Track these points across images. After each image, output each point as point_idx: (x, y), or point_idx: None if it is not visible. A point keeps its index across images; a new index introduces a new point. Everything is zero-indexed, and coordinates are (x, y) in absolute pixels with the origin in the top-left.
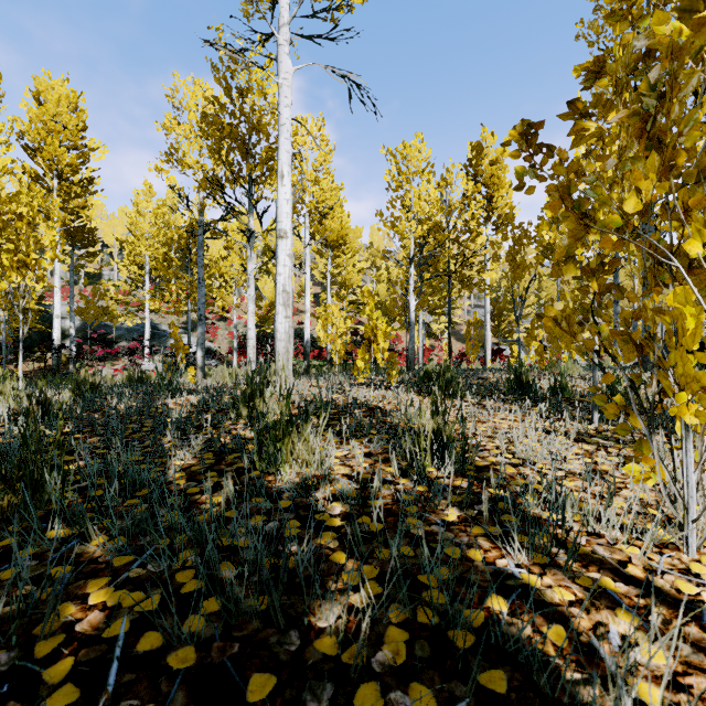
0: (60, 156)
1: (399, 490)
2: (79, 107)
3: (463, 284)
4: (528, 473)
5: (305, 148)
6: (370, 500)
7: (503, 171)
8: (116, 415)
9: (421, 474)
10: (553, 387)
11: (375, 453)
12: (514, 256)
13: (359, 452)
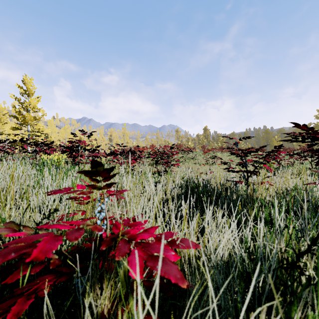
0: None
1: None
2: None
3: None
4: None
5: None
6: None
7: None
8: None
9: None
10: None
11: None
12: None
13: None
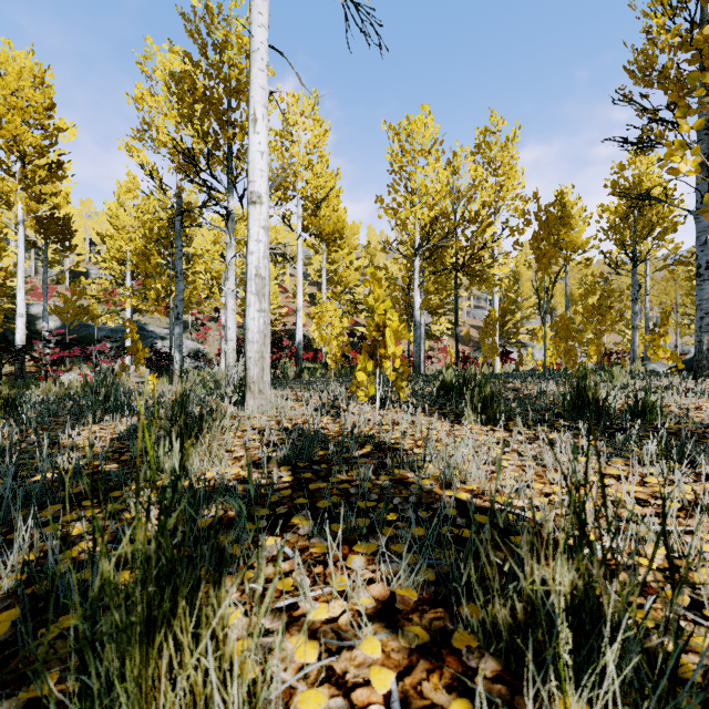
0: (21, 135)
1: None
2: (45, 82)
3: (472, 279)
4: None
5: (296, 128)
6: None
7: (514, 158)
8: None
9: None
10: (633, 409)
11: (405, 608)
12: (539, 243)
13: (366, 604)
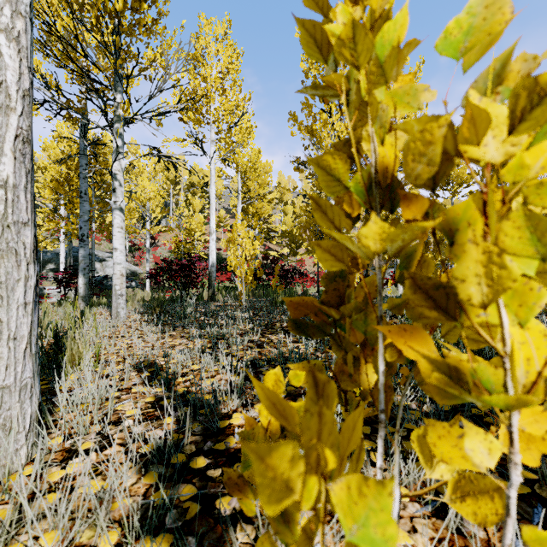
0: None
1: None
2: None
3: None
4: None
5: (208, 50)
6: None
7: None
8: None
9: None
10: None
11: None
12: None
13: None
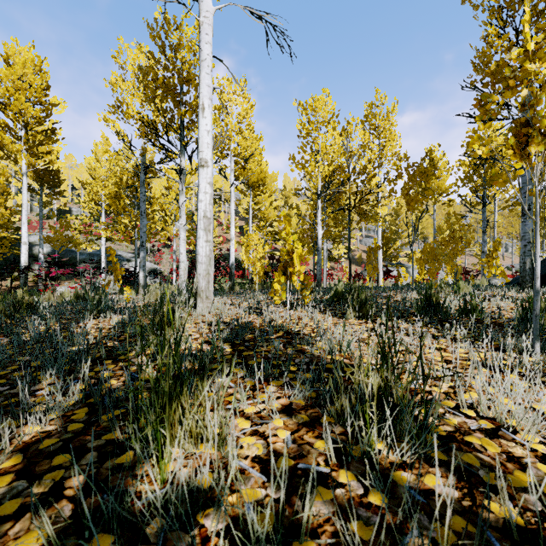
0: (25, 109)
1: (351, 531)
2: (43, 69)
3: (361, 216)
4: (519, 454)
5: (230, 103)
6: (296, 540)
7: (393, 125)
8: (22, 341)
9: (368, 458)
10: (463, 309)
11: (297, 408)
12: (408, 191)
13: (276, 406)
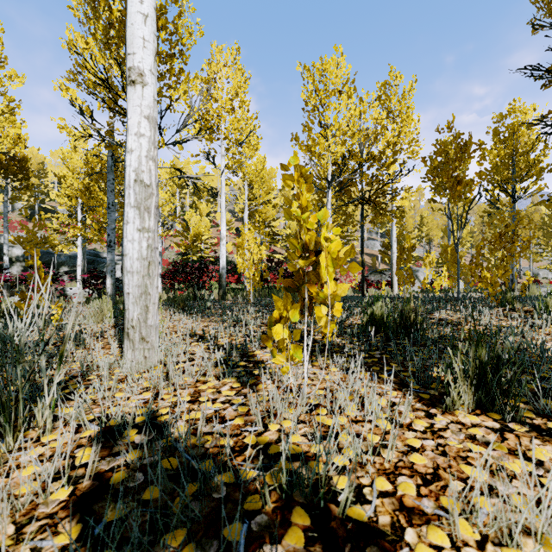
0: None
1: None
2: None
3: (377, 211)
4: None
5: (219, 75)
6: None
7: (410, 107)
8: None
9: None
10: None
11: None
12: (453, 172)
13: None
